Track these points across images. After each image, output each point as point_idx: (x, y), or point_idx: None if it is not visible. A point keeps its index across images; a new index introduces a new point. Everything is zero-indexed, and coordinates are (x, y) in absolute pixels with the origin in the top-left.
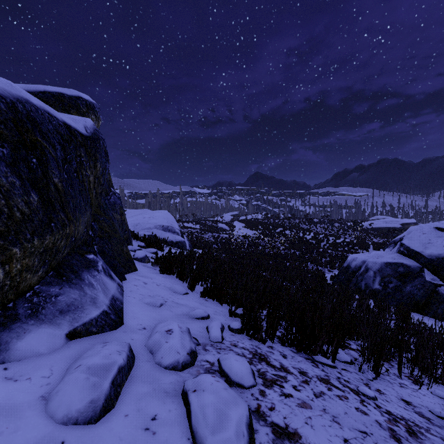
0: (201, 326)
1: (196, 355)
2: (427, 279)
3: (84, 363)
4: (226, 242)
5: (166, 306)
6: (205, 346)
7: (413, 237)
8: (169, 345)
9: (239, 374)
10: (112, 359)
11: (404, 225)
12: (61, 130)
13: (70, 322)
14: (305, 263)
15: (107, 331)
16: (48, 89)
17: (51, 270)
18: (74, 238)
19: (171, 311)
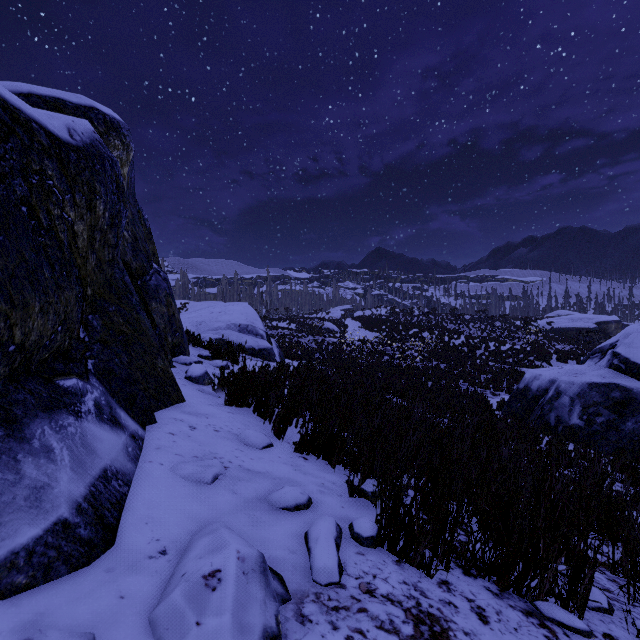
0: (294, 531)
1: None
2: None
3: None
4: (335, 349)
5: (226, 479)
6: (300, 604)
7: (635, 343)
8: (204, 634)
9: None
10: None
11: (600, 324)
12: None
13: None
14: (456, 382)
15: (62, 574)
16: (36, 90)
17: None
18: (15, 345)
19: (233, 491)
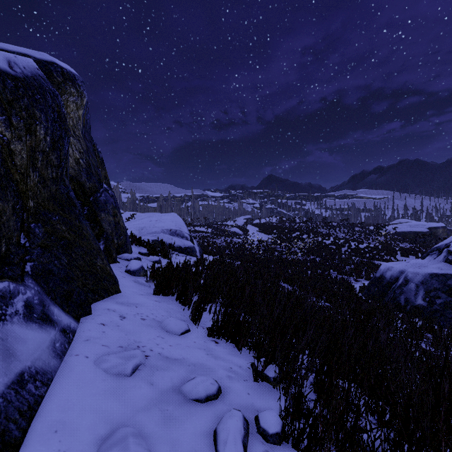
0: (203, 428)
1: None
2: None
3: None
4: (239, 247)
5: (145, 369)
6: None
7: None
8: None
9: None
10: None
11: (431, 229)
12: None
13: None
14: (328, 271)
15: None
16: (6, 47)
17: None
18: None
19: (150, 382)
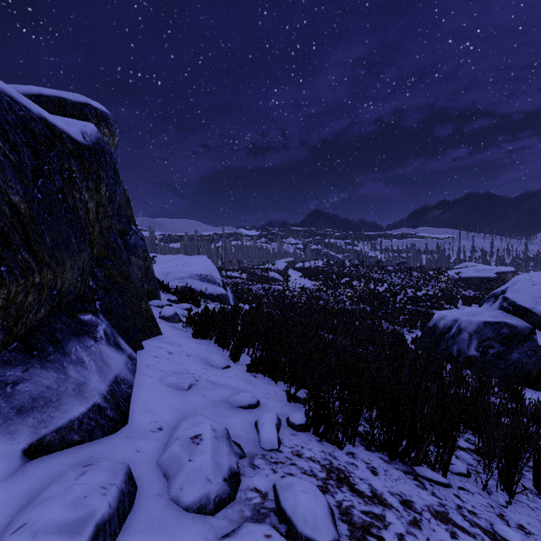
0: (247, 420)
1: (239, 479)
2: (540, 344)
3: (31, 522)
4: (279, 295)
5: (198, 388)
6: (252, 459)
7: (520, 289)
8: (194, 465)
9: (310, 520)
10: (86, 507)
11: (499, 274)
12: (34, 127)
13: (33, 428)
14: (379, 321)
15: (99, 437)
16: (44, 91)
17: (15, 340)
18: (56, 290)
19: (203, 395)
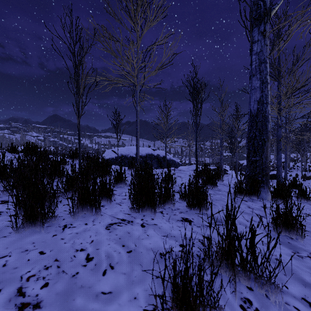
0: None
1: None
2: None
3: None
4: None
5: None
6: None
7: (105, 153)
8: None
9: None
10: None
11: None
12: None
13: None
14: None
15: None
16: None
17: None
18: None
19: None
